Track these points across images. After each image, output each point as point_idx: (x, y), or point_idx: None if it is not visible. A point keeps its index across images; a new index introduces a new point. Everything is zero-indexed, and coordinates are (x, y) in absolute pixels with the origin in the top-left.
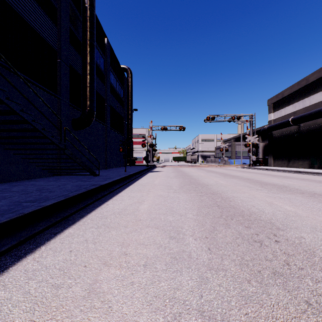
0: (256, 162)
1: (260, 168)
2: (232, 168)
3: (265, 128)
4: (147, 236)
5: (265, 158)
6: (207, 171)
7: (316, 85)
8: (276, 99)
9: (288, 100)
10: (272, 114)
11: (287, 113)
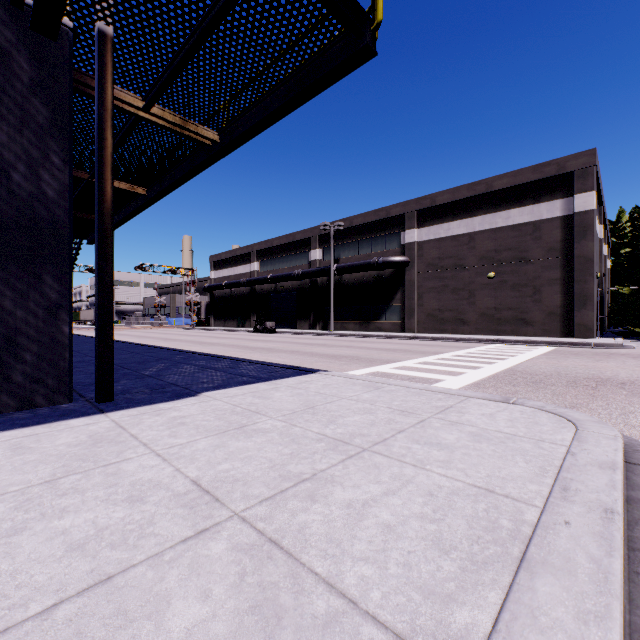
0: (200, 323)
1: (200, 329)
2: (172, 329)
3: (206, 287)
4: (148, 341)
5: (208, 318)
6: (145, 332)
7: (241, 259)
8: (217, 259)
9: (225, 263)
10: (213, 273)
11: (224, 275)
